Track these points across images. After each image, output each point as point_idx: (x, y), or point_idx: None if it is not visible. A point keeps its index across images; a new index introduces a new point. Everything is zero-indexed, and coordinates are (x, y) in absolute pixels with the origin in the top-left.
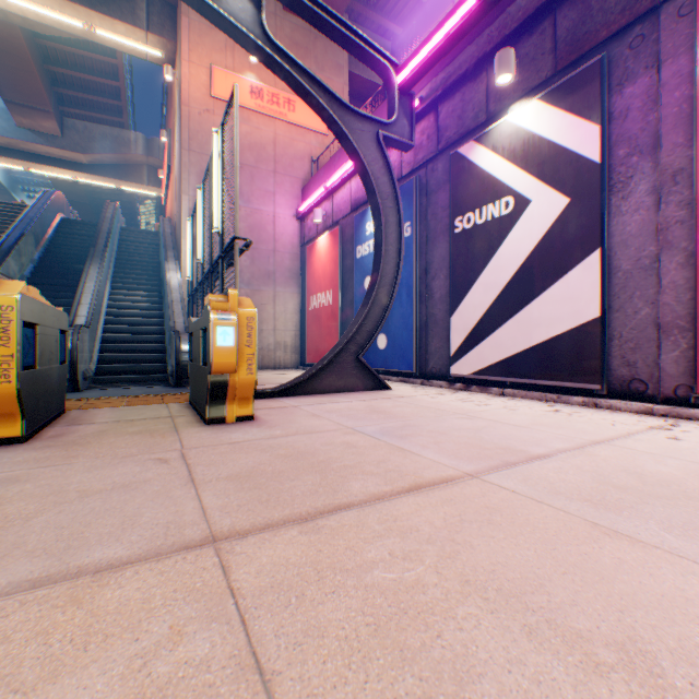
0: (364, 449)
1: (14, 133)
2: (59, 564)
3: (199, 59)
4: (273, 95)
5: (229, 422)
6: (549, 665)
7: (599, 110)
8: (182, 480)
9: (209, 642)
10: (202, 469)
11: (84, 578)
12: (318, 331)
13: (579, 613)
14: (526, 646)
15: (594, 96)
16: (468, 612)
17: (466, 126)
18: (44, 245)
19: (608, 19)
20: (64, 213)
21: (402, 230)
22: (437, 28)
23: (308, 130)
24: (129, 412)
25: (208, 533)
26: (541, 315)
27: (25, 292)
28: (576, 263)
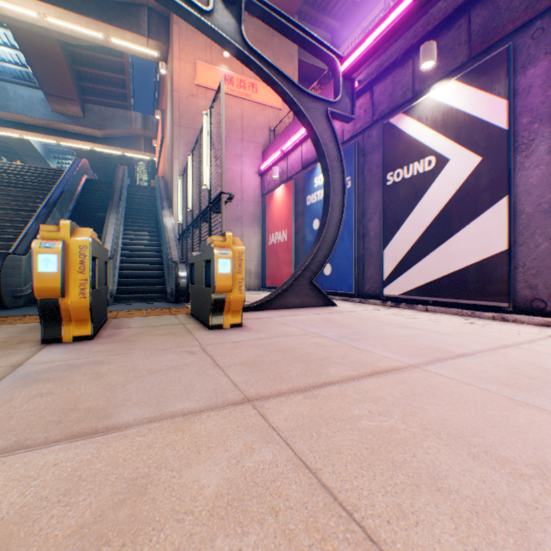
0: (329, 347)
1: (50, 117)
2: (158, 410)
3: (186, 57)
4: (241, 81)
5: (225, 328)
6: (489, 473)
7: (505, 88)
8: (211, 364)
9: (271, 453)
10: (221, 358)
11: (178, 418)
12: (275, 261)
13: (505, 448)
14: (472, 463)
15: (502, 77)
16: (430, 444)
17: (396, 101)
18: (76, 199)
19: (514, 16)
20: (88, 175)
21: (345, 184)
22: (374, 28)
23: (267, 106)
24: (151, 320)
25: (243, 396)
26: (457, 248)
27: (92, 236)
28: (486, 208)
